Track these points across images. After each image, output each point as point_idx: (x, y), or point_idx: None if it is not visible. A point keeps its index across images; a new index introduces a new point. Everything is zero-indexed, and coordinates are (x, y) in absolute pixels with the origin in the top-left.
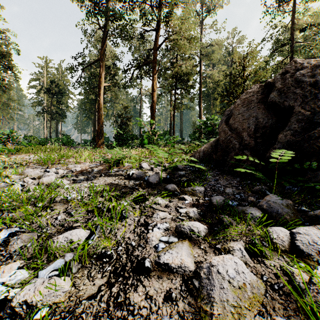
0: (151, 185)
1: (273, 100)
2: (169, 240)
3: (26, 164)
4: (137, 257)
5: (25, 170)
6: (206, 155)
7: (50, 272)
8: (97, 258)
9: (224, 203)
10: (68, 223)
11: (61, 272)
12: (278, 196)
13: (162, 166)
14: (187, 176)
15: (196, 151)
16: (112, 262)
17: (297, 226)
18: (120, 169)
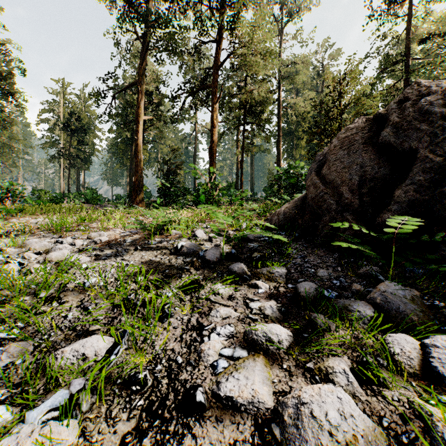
0: (208, 264)
1: (386, 140)
2: (234, 354)
3: (31, 231)
4: (185, 383)
5: (27, 241)
6: (288, 219)
7: (45, 414)
8: (122, 385)
9: (316, 294)
10: (83, 324)
11: (62, 413)
12: (398, 284)
13: (225, 235)
14: (261, 250)
15: (274, 213)
16: (146, 392)
17: (429, 332)
18: (165, 239)
